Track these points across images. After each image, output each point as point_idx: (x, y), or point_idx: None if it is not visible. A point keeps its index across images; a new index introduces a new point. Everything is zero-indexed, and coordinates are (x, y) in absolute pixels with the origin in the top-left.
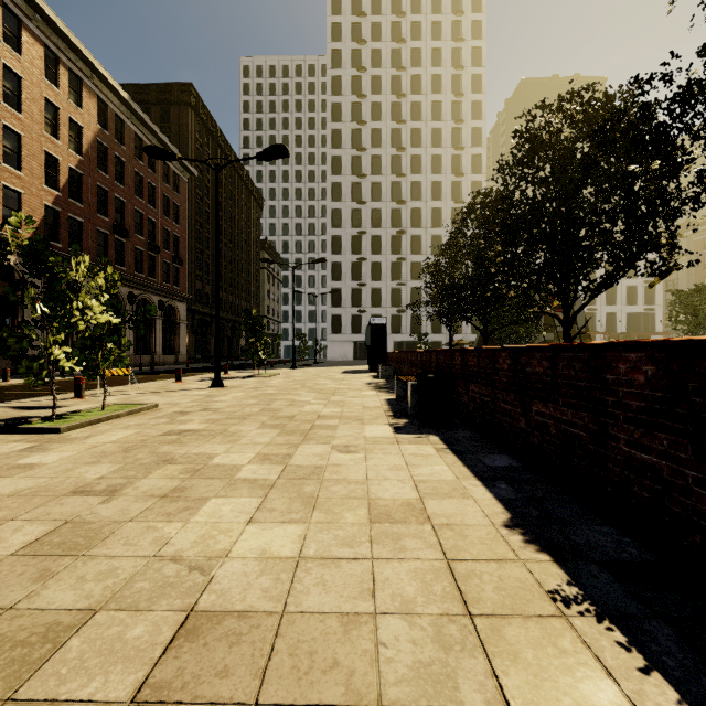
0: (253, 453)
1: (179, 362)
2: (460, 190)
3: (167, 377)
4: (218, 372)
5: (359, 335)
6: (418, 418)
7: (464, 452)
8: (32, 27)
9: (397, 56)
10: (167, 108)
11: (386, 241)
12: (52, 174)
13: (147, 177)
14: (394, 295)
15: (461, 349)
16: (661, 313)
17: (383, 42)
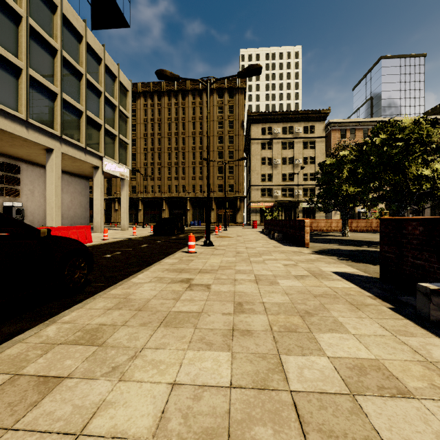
0: None
1: None
2: None
3: None
4: None
5: None
6: None
7: None
8: None
9: None
10: None
11: None
12: None
13: None
14: None
15: None
16: None
17: None
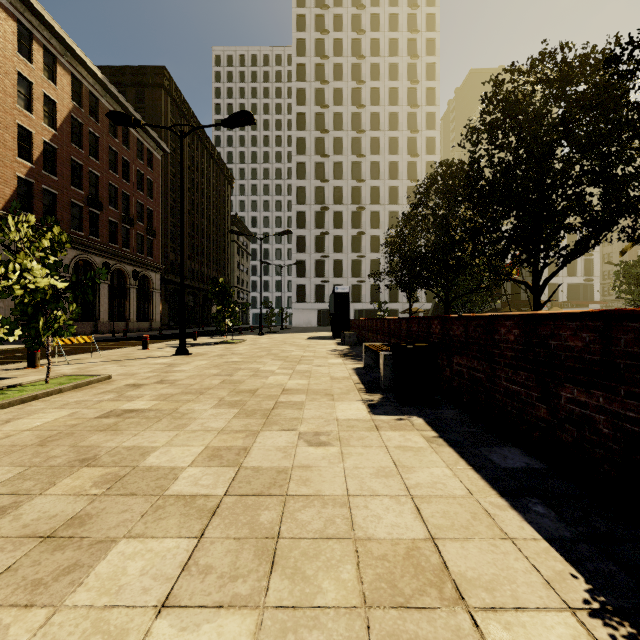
0: (200, 447)
1: (152, 328)
2: (415, 170)
3: (136, 344)
4: (183, 339)
5: (322, 304)
6: (393, 392)
7: (462, 444)
8: (5, 2)
9: (357, 46)
10: (141, 90)
11: (347, 216)
12: (25, 147)
13: (121, 153)
14: (354, 266)
15: (441, 316)
16: (598, 284)
17: (344, 32)
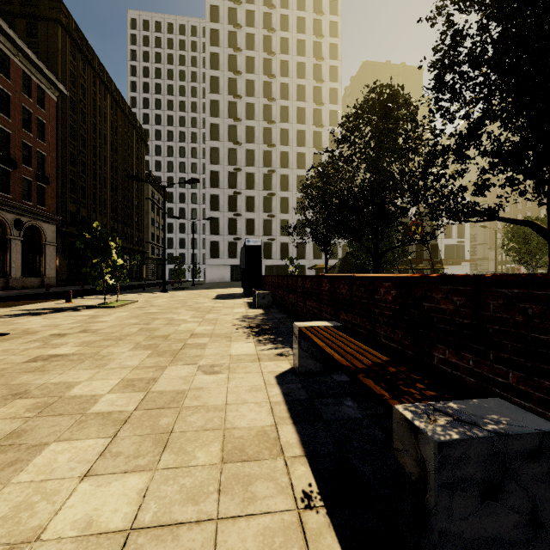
0: None
1: (45, 285)
2: (320, 139)
3: None
4: None
5: (234, 260)
6: None
7: None
8: None
9: (268, 19)
10: (34, 23)
11: (259, 178)
12: None
13: None
14: (265, 225)
15: None
16: (468, 245)
17: (256, 5)
